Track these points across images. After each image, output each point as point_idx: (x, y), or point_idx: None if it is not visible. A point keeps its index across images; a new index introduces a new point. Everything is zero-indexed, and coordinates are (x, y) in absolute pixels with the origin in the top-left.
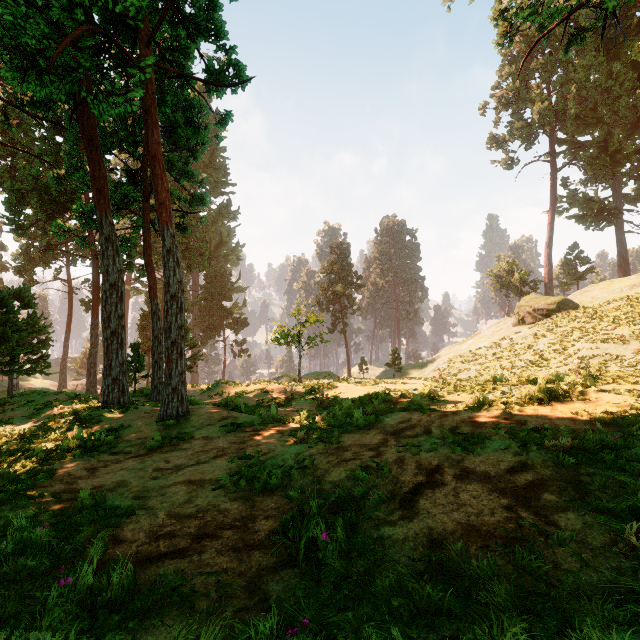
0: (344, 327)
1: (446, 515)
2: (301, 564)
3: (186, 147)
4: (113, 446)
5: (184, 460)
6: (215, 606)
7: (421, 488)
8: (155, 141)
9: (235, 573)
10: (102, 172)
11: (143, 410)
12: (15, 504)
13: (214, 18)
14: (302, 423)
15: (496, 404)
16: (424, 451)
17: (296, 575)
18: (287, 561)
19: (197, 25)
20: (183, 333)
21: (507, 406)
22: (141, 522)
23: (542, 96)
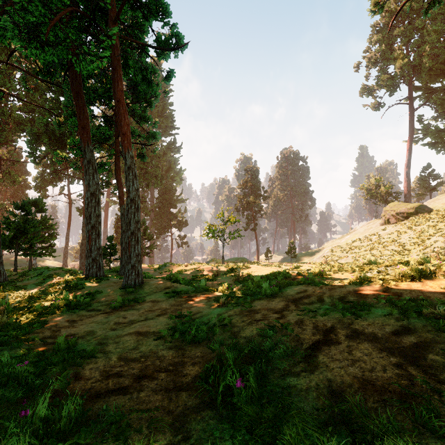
0: (255, 226)
1: (343, 369)
2: (219, 407)
3: (144, 99)
4: (89, 305)
5: (136, 317)
6: (145, 441)
7: (319, 345)
8: (119, 90)
9: (165, 411)
10: (85, 115)
11: (112, 281)
12: (13, 345)
13: (161, 3)
14: (223, 292)
15: (375, 280)
16: (319, 315)
17: (214, 416)
18: (208, 403)
19: (150, 9)
20: (139, 226)
21: (384, 282)
22: (98, 363)
23: (403, 55)
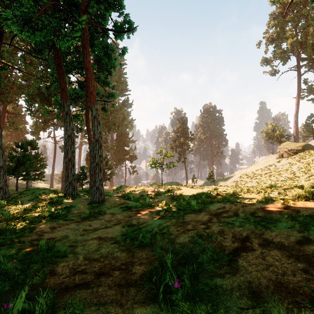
0: (184, 159)
1: (259, 273)
2: (160, 303)
3: (106, 69)
4: (65, 216)
5: (99, 225)
6: None
7: (238, 251)
8: (88, 61)
9: (117, 304)
10: (64, 80)
11: (83, 198)
12: (8, 246)
13: None
14: (163, 207)
15: (277, 199)
16: (236, 226)
17: (157, 310)
18: (151, 298)
19: (109, 3)
20: (102, 159)
21: (284, 201)
22: (68, 262)
23: (292, 35)
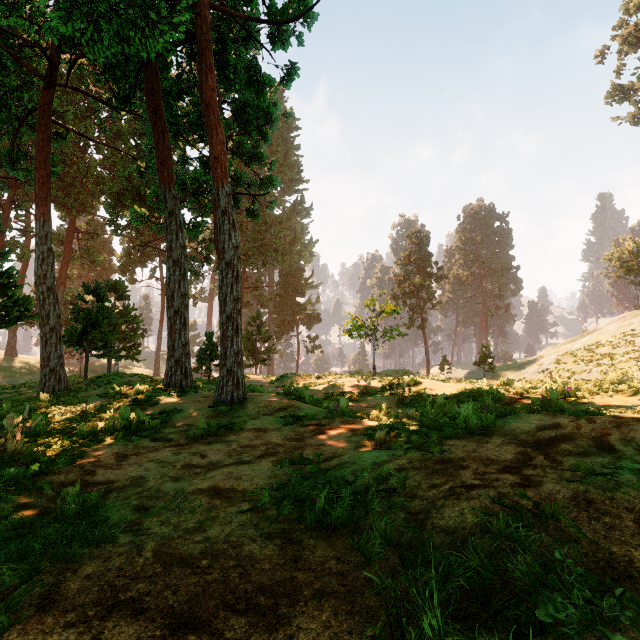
0: (422, 322)
1: None
2: None
3: (255, 128)
4: (157, 431)
5: (222, 456)
6: None
7: None
8: (209, 87)
9: None
10: (166, 143)
11: (201, 394)
12: None
13: None
14: (380, 420)
15: None
16: (631, 487)
17: None
18: None
19: None
20: (239, 307)
21: None
22: (110, 561)
23: None
